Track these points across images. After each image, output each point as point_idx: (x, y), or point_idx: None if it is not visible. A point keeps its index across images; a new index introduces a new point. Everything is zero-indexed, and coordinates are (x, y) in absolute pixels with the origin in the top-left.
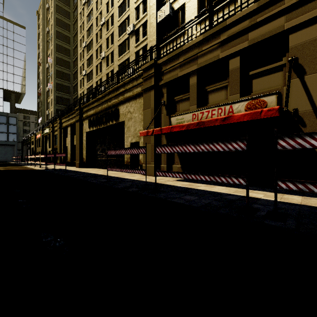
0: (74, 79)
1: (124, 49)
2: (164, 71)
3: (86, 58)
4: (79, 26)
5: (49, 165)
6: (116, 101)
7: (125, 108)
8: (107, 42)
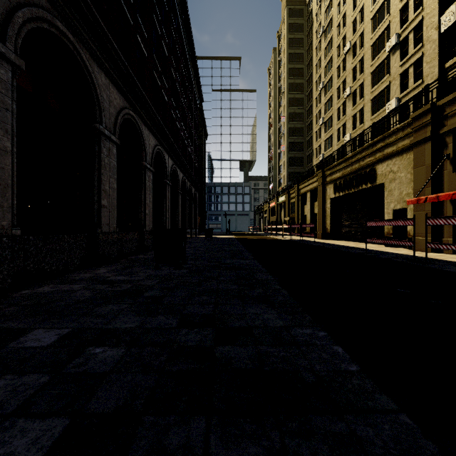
0: (307, 131)
1: (380, 75)
2: (448, 114)
3: (324, 102)
4: (314, 66)
5: (286, 236)
6: (372, 160)
7: (385, 167)
8: (354, 72)
